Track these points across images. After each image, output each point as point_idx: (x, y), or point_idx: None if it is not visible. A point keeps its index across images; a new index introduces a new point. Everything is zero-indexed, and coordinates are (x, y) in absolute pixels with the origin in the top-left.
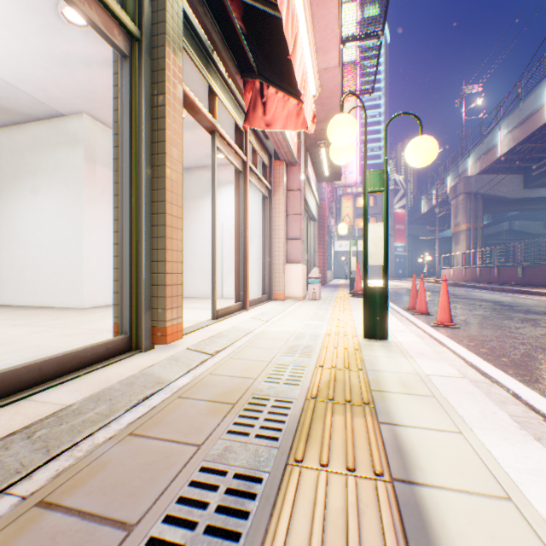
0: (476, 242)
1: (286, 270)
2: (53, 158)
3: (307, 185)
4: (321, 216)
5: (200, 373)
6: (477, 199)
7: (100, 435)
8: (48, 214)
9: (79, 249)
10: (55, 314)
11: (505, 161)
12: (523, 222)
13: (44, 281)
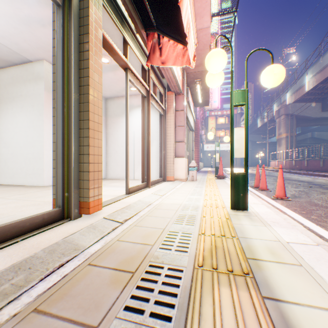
0: (292, 145)
1: (174, 162)
2: (24, 89)
3: (188, 108)
4: (196, 128)
5: (110, 239)
6: (292, 118)
7: (5, 312)
8: (21, 125)
9: (41, 148)
10: (24, 190)
11: (310, 94)
12: (320, 132)
13: (19, 169)
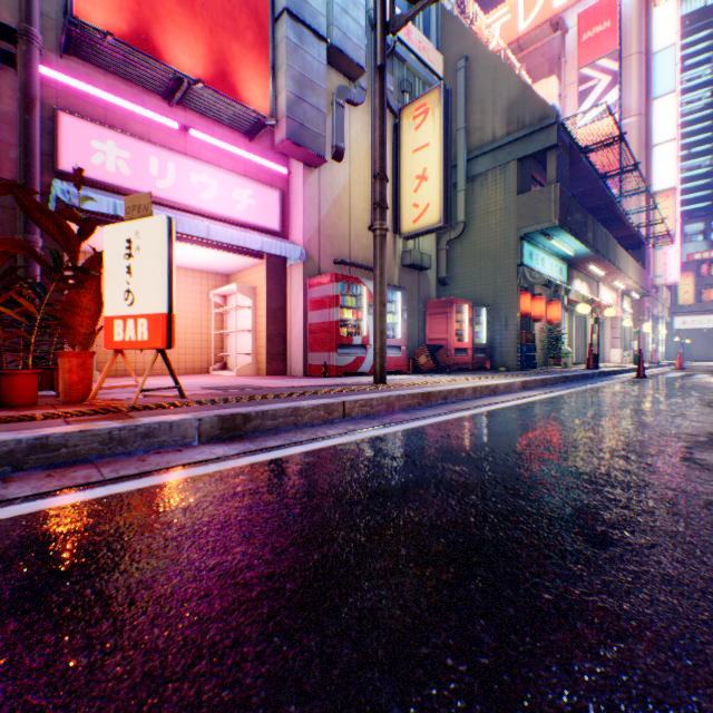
0: None
1: (609, 351)
2: None
3: (621, 312)
4: (638, 312)
5: None
6: None
7: None
8: None
9: None
10: None
11: None
12: None
13: None
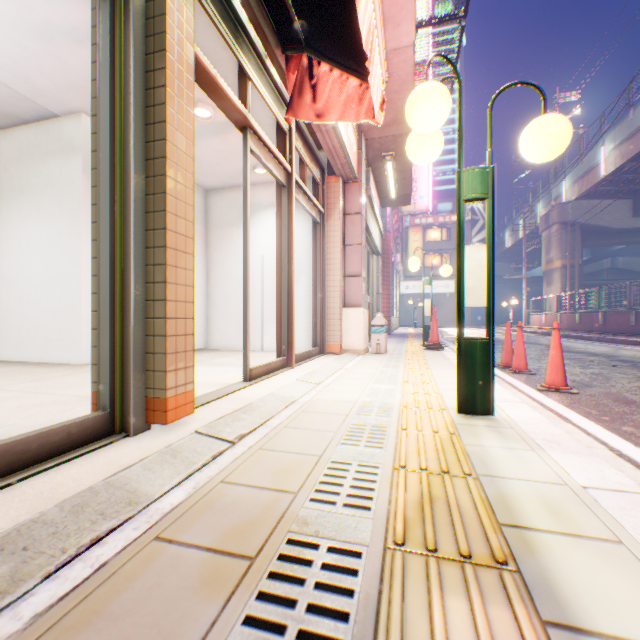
0: (573, 282)
1: (342, 316)
2: (43, 171)
3: (369, 208)
4: (385, 250)
5: (206, 479)
6: (574, 230)
7: None
8: (37, 244)
9: (76, 288)
10: (41, 372)
11: (610, 183)
12: (628, 258)
13: (33, 330)
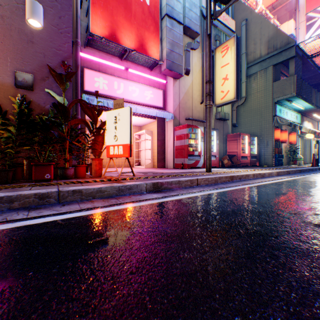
0: None
1: None
2: None
3: None
4: None
5: None
6: None
7: None
8: None
9: None
10: None
11: None
12: None
13: None
